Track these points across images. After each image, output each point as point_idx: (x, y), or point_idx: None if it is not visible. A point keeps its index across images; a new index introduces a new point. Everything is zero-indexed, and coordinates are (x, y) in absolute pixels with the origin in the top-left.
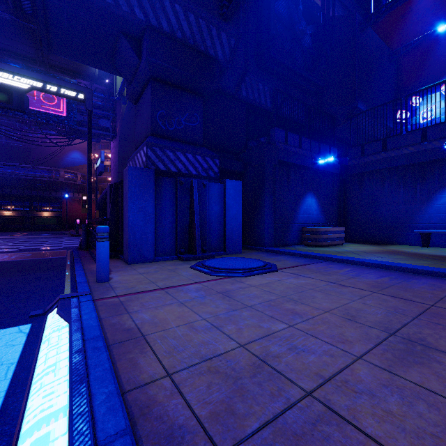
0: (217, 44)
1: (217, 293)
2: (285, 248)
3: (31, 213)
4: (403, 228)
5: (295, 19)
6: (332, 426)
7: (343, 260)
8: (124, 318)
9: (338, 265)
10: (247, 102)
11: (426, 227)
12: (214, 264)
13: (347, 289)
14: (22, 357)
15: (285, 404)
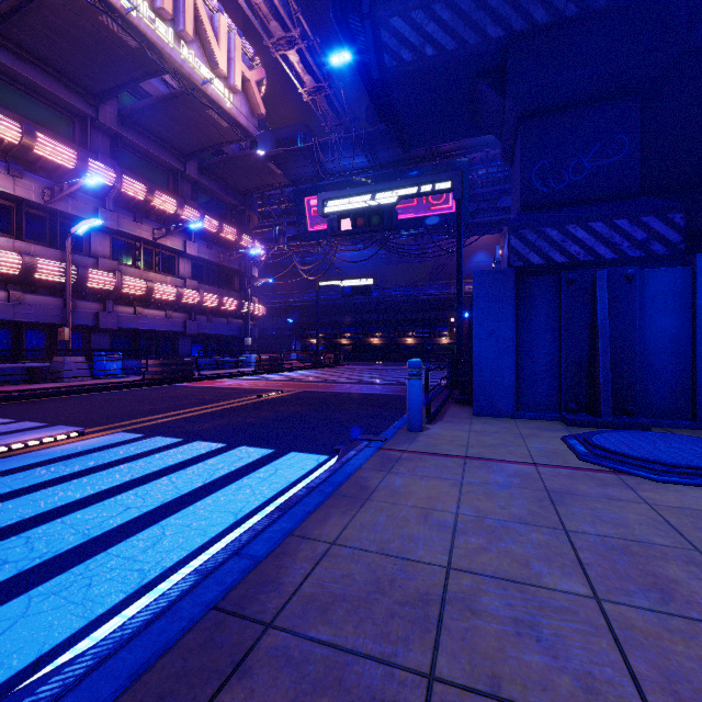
0: None
1: (540, 490)
2: None
3: (429, 340)
4: None
5: None
6: None
7: None
8: (376, 475)
9: None
10: None
11: None
12: (610, 441)
13: None
14: (297, 480)
15: (381, 654)
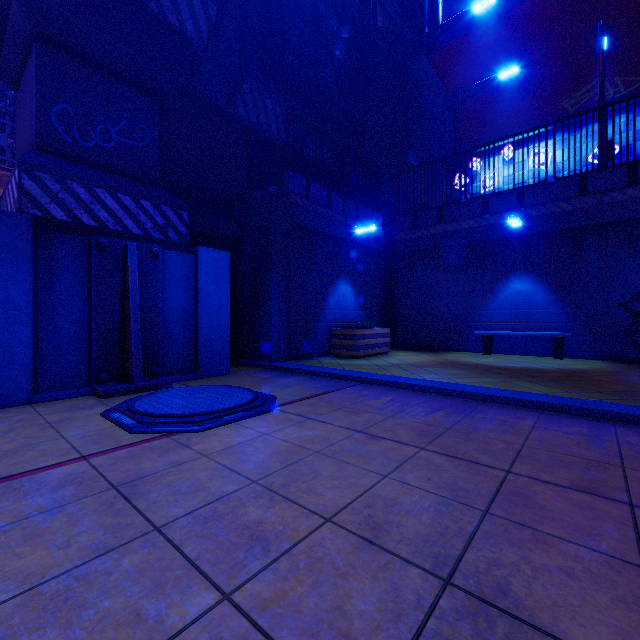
0: (183, 6)
1: (106, 490)
2: (304, 362)
3: None
4: (462, 328)
5: (323, 11)
6: None
7: (384, 381)
8: None
9: (375, 390)
10: (248, 126)
11: (488, 328)
12: (152, 405)
13: (379, 445)
14: None
15: None
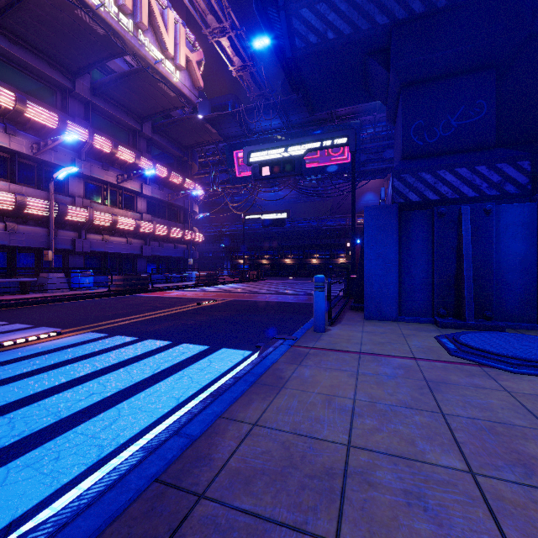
0: None
1: (420, 379)
2: None
3: (330, 260)
4: None
5: None
6: None
7: None
8: (290, 368)
9: None
10: None
11: None
12: (474, 340)
13: None
14: (227, 371)
15: (294, 522)
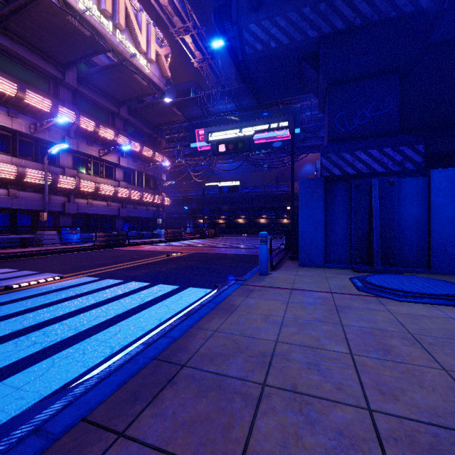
0: None
1: (332, 305)
2: None
3: (275, 220)
4: None
5: None
6: (242, 401)
7: None
8: (240, 298)
9: None
10: None
11: None
12: (376, 279)
13: None
14: (194, 302)
15: (240, 376)
